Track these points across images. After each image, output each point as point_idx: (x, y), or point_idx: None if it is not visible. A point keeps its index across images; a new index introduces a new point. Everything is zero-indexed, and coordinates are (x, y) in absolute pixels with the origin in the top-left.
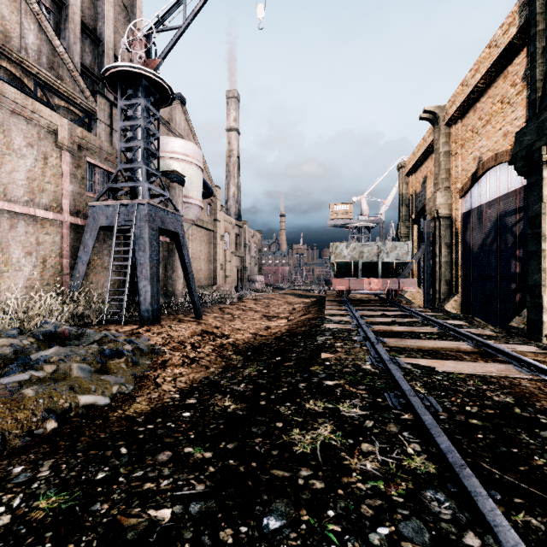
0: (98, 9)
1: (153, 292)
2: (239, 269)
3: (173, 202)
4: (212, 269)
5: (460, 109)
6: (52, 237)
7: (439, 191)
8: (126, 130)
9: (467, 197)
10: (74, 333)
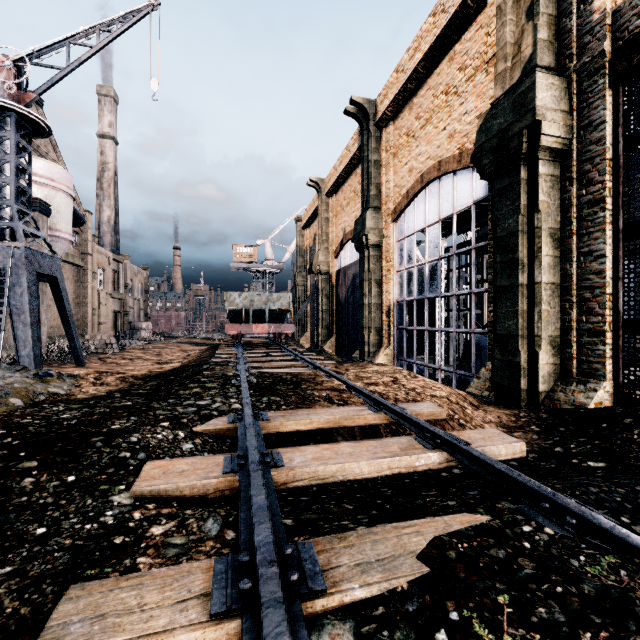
0: None
1: (34, 338)
2: (118, 314)
3: (49, 244)
4: (80, 314)
5: (333, 187)
6: None
7: (321, 250)
8: None
9: (339, 258)
10: None
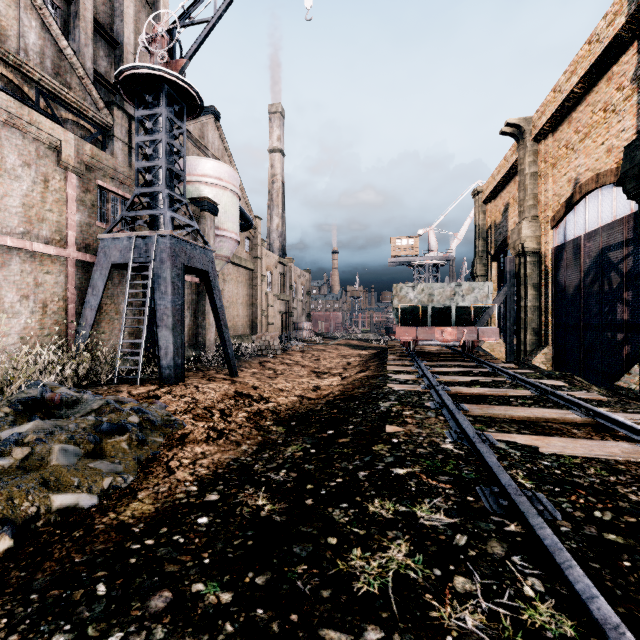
0: (115, 5)
1: (176, 344)
2: (284, 315)
3: (201, 235)
4: (251, 315)
5: (551, 121)
6: (54, 276)
7: (525, 220)
8: (144, 146)
9: (559, 228)
10: (68, 400)
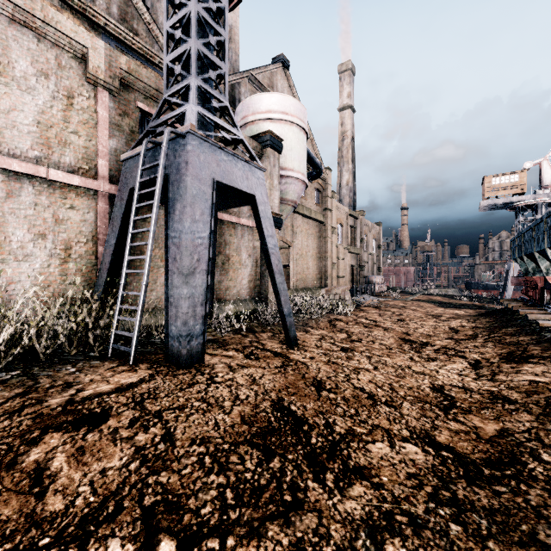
0: None
1: (192, 300)
2: (354, 269)
3: (248, 147)
4: (321, 268)
5: None
6: (81, 213)
7: None
8: (172, 31)
9: None
10: None
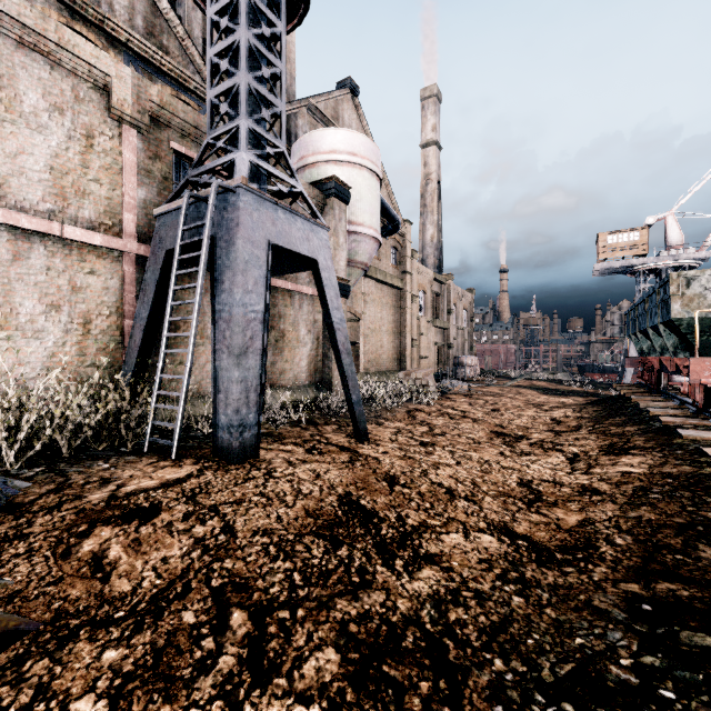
0: None
1: (244, 384)
2: (440, 347)
3: (308, 202)
4: (399, 346)
5: None
6: (103, 279)
7: None
8: (217, 61)
9: None
10: None
